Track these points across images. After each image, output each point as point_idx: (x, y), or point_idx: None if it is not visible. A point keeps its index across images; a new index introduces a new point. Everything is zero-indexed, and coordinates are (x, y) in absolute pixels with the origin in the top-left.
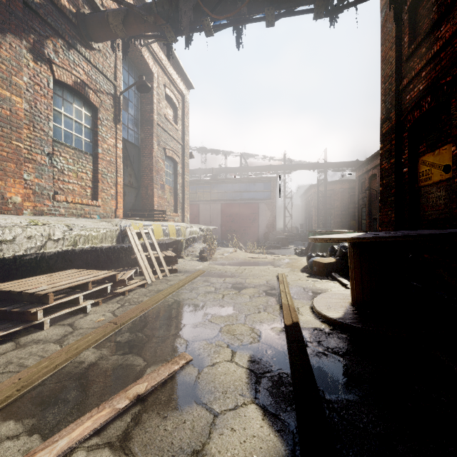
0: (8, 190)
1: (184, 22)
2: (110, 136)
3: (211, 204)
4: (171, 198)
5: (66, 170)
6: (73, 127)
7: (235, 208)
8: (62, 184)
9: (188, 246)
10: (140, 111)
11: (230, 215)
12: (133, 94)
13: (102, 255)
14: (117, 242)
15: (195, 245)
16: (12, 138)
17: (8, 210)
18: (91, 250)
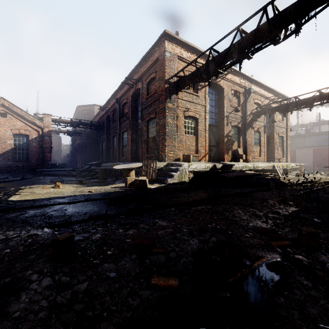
0: (249, 157)
1: (290, 110)
2: (263, 138)
3: (305, 149)
4: (281, 152)
5: (255, 151)
6: (256, 139)
7: (326, 151)
8: (254, 154)
9: (290, 172)
10: (268, 123)
11: (321, 156)
12: (266, 119)
13: (266, 171)
14: (272, 168)
15: (293, 171)
16: (250, 147)
17: (249, 161)
18: (265, 170)
